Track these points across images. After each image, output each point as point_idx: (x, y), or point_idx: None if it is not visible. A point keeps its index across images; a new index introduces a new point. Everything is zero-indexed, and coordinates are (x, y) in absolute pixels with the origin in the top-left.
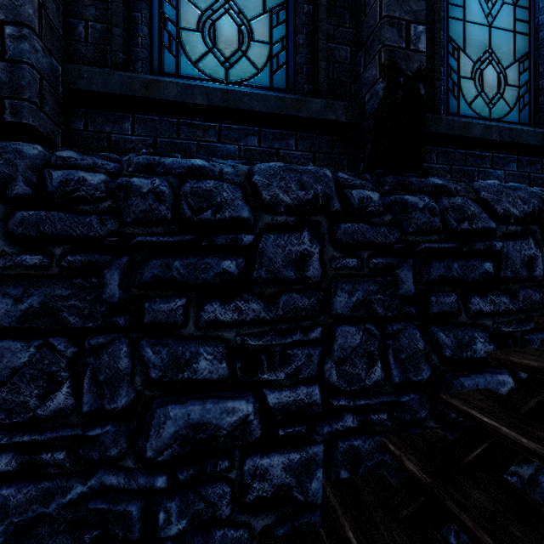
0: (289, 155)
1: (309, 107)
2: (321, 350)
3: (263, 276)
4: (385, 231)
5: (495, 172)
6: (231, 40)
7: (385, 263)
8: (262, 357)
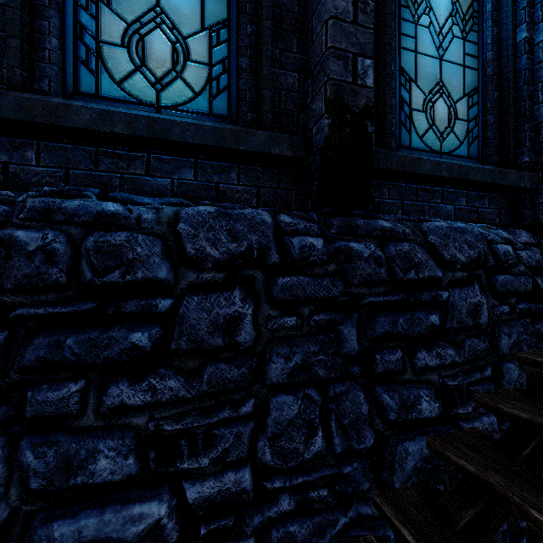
0: (230, 190)
1: (251, 139)
2: (254, 424)
3: (183, 347)
4: (328, 284)
5: (445, 206)
6: (164, 58)
7: (327, 319)
8: (181, 442)
